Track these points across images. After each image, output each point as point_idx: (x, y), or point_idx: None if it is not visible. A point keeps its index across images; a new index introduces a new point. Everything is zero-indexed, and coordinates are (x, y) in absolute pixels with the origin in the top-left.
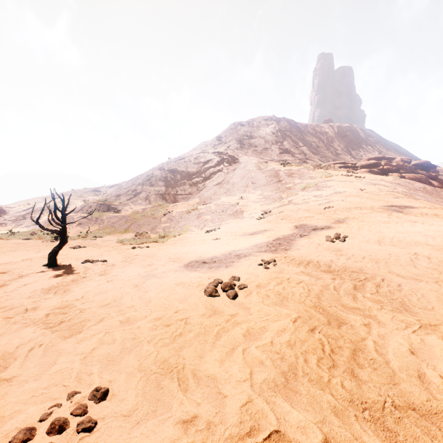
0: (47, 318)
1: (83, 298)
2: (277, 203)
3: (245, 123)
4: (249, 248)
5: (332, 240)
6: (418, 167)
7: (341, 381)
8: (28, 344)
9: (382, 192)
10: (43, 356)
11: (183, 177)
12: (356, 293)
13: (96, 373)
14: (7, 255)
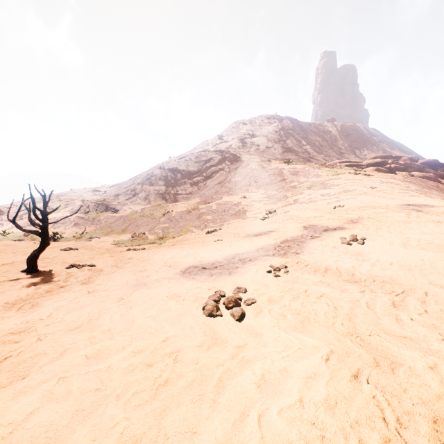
0: None
1: (50, 317)
2: (282, 202)
3: (247, 122)
4: (254, 251)
5: (349, 242)
6: (426, 165)
7: None
8: None
9: (395, 190)
10: None
11: (183, 176)
12: (398, 312)
13: None
14: None
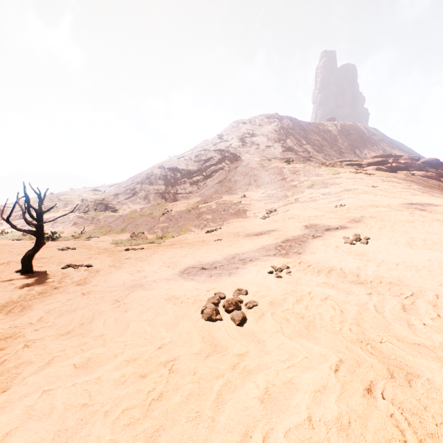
0: None
1: (40, 321)
2: (283, 201)
3: (247, 121)
4: (255, 251)
5: (352, 242)
6: (427, 164)
7: None
8: None
9: (397, 189)
10: None
11: (183, 175)
12: (409, 317)
13: None
14: None
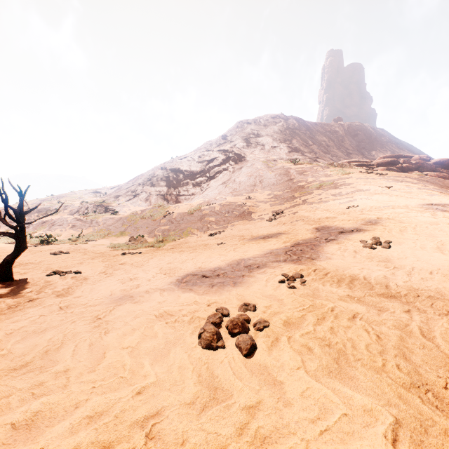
0: None
1: None
2: (290, 202)
3: (251, 121)
4: (262, 256)
5: (372, 246)
6: (438, 165)
7: None
8: None
9: (412, 189)
10: None
11: (185, 177)
12: None
13: None
14: None
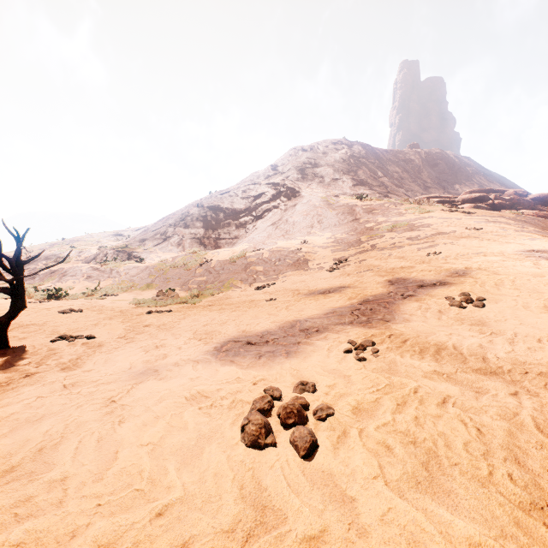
0: None
1: None
2: (355, 248)
3: (308, 148)
4: (322, 316)
5: (461, 305)
6: (538, 202)
7: None
8: None
9: (508, 231)
10: None
11: (227, 216)
12: None
13: None
14: None
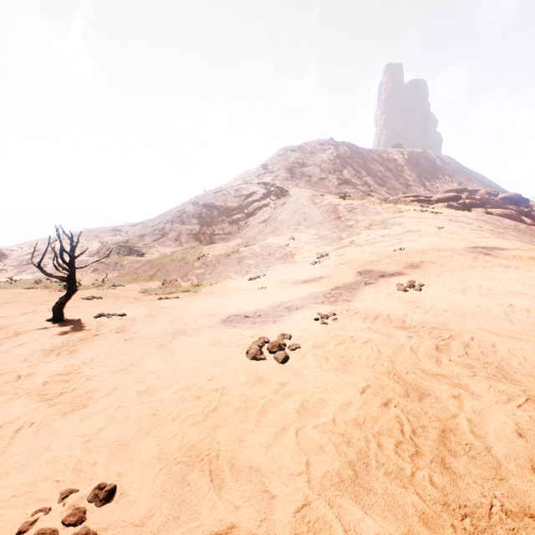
0: (44, 387)
1: (92, 362)
2: (336, 244)
3: (296, 148)
4: (302, 298)
5: (405, 289)
6: (507, 201)
7: (429, 474)
8: (15, 422)
9: (464, 230)
10: (34, 439)
11: (221, 213)
12: (440, 355)
13: (101, 463)
14: (3, 308)
